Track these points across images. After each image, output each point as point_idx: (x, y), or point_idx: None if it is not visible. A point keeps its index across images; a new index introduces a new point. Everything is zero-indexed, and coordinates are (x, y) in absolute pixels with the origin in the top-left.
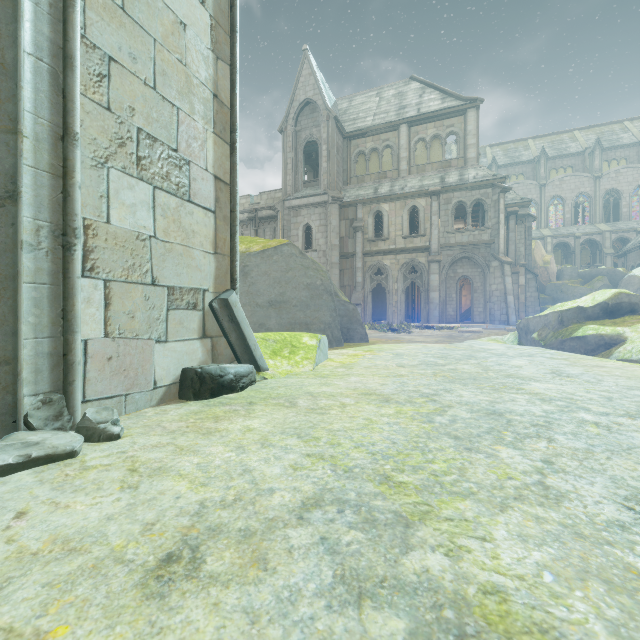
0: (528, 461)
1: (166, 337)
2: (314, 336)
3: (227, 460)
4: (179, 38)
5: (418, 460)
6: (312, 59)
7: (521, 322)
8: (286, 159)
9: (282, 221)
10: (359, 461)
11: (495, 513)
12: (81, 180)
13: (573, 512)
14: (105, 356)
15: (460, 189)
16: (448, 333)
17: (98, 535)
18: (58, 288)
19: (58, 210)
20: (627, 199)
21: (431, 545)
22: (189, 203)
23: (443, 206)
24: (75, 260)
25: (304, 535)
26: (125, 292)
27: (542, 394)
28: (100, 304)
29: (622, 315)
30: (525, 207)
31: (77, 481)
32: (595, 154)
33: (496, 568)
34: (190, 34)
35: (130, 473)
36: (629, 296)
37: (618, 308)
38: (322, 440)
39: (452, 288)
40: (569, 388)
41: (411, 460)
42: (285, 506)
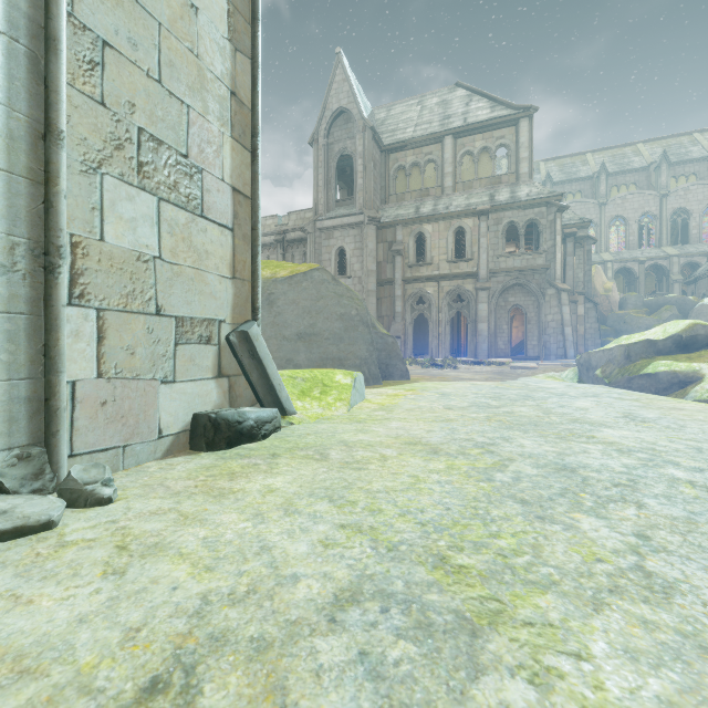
0: (618, 535)
1: (174, 377)
2: (349, 374)
3: (241, 533)
4: (190, 23)
5: (479, 533)
6: (346, 63)
7: (582, 357)
8: (317, 175)
9: (313, 244)
10: (406, 535)
11: (588, 614)
12: (67, 188)
13: (690, 613)
14: (98, 400)
15: (512, 208)
16: (499, 369)
17: (63, 647)
18: (38, 319)
19: (38, 224)
20: (697, 219)
21: (508, 666)
22: (202, 219)
23: (493, 227)
24: (60, 285)
25: (337, 648)
26: (123, 323)
27: (618, 444)
28: (92, 338)
29: (697, 349)
30: (584, 228)
31: (49, 563)
32: (661, 169)
33: (602, 706)
34: (203, 20)
35: (118, 552)
36: (706, 328)
37: (693, 341)
38: (359, 505)
39: (503, 319)
40: (648, 436)
41: (471, 533)
42: (312, 602)
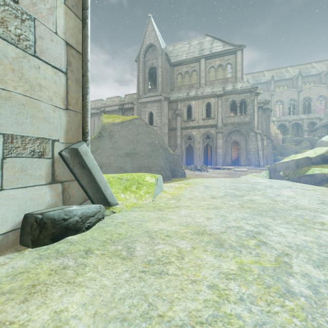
0: None
1: (1, 185)
2: (153, 176)
3: None
4: None
5: None
6: (153, 22)
7: (271, 165)
8: (139, 76)
9: (137, 110)
10: None
11: None
12: None
13: None
14: None
15: (233, 93)
16: (228, 171)
17: None
18: None
19: None
20: (314, 102)
21: None
22: (34, 58)
23: (224, 102)
24: None
25: None
26: None
27: None
28: None
29: None
30: (266, 104)
31: None
32: (298, 79)
33: None
34: None
35: None
36: None
37: None
38: None
39: (229, 147)
40: None
41: None
42: None
